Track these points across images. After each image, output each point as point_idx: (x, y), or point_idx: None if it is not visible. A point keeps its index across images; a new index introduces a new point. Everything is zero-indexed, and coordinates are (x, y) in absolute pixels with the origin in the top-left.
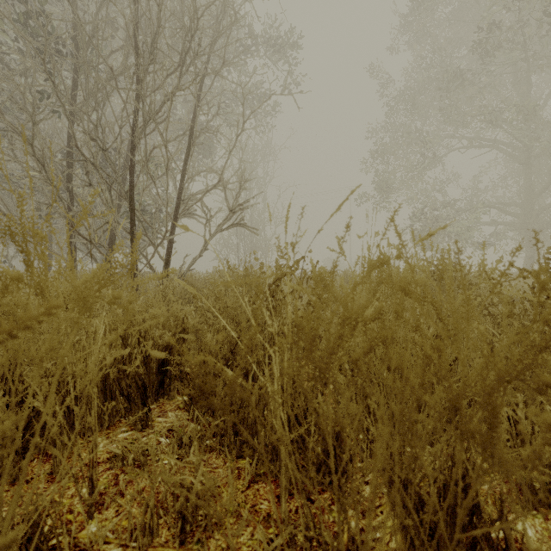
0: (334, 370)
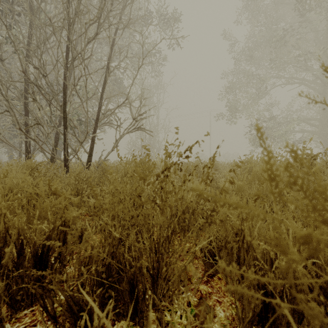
0: None
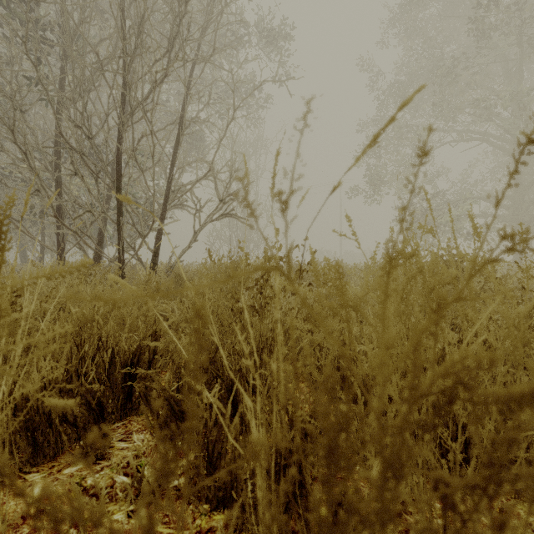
0: (393, 520)
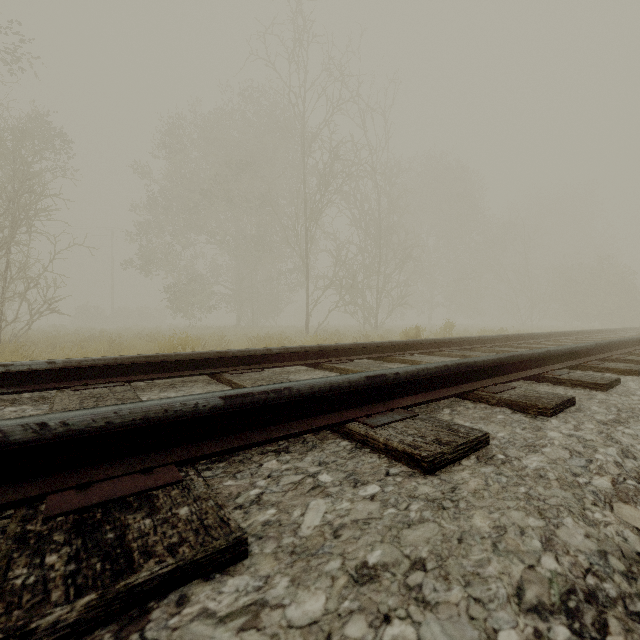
0: None
